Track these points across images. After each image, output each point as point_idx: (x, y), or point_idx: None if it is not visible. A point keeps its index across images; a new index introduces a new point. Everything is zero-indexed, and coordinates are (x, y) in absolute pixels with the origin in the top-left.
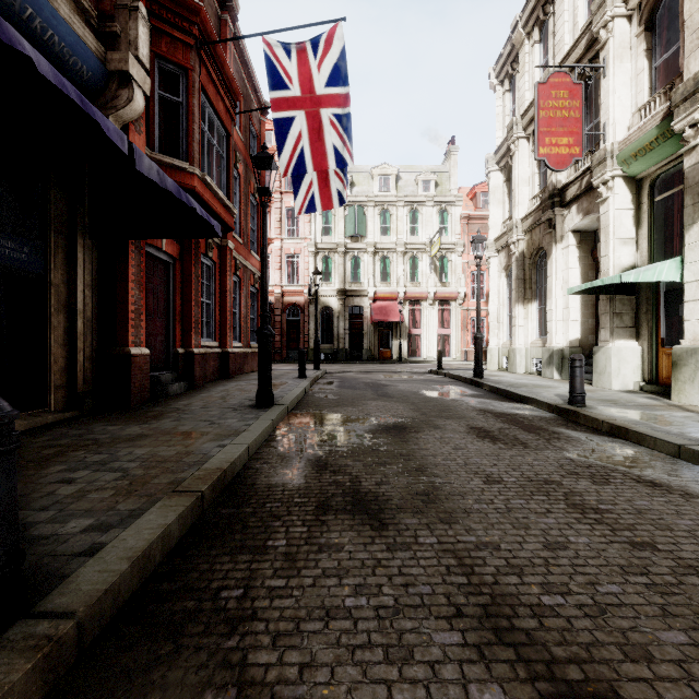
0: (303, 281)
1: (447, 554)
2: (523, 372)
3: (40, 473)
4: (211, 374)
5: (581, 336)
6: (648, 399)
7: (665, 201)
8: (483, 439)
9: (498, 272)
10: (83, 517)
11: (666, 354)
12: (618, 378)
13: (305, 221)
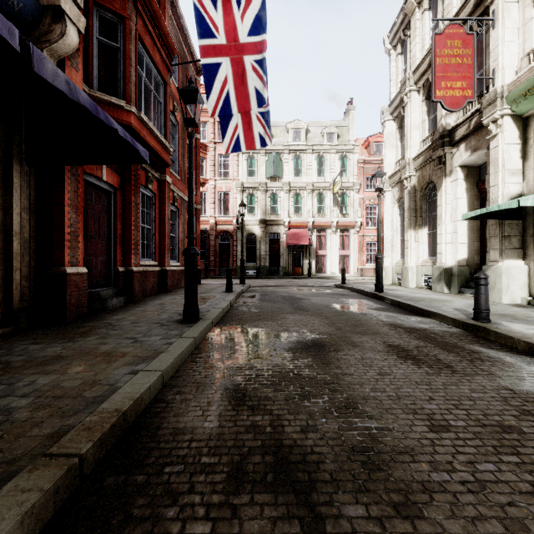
0: (232, 213)
1: None
2: (415, 287)
3: None
4: (151, 288)
5: (468, 257)
6: None
7: None
8: (405, 361)
9: (392, 204)
10: None
11: None
12: (507, 293)
13: (233, 165)
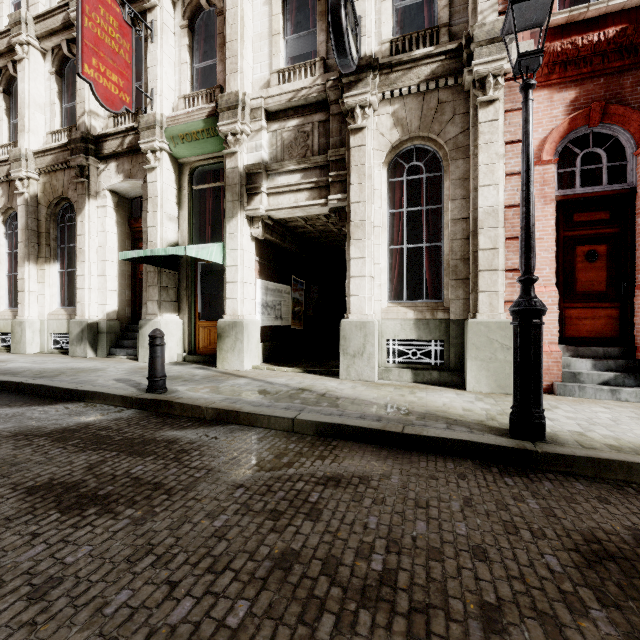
0: None
1: None
2: (38, 352)
3: None
4: None
5: (119, 308)
6: (201, 369)
7: (200, 193)
8: (82, 514)
9: None
10: None
11: (203, 327)
12: (167, 351)
13: None
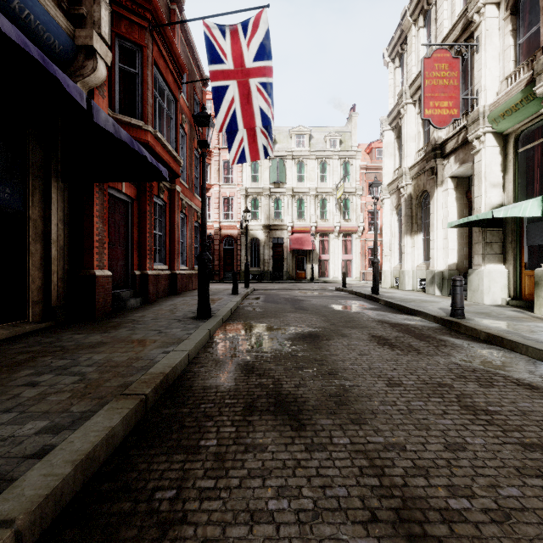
0: (236, 218)
1: (359, 455)
2: (411, 290)
3: (11, 377)
4: (162, 291)
5: (458, 261)
6: (514, 312)
7: (527, 152)
8: (383, 346)
9: (390, 210)
10: (40, 418)
11: (528, 275)
12: (489, 295)
13: (238, 171)
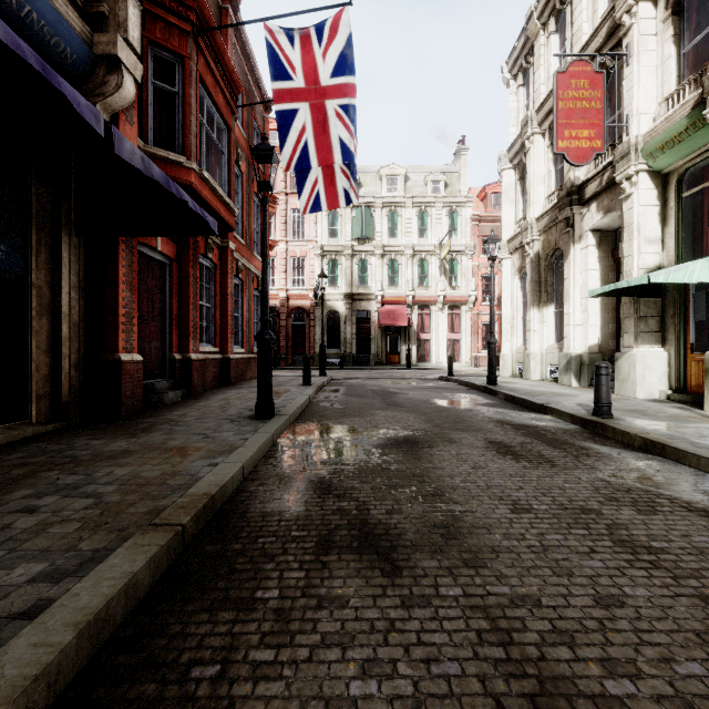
0: (308, 284)
1: (476, 612)
2: (538, 379)
3: (2, 499)
4: (211, 381)
5: (601, 342)
6: (678, 409)
7: (694, 197)
8: (504, 456)
9: (511, 274)
10: (36, 560)
11: (696, 360)
12: (643, 386)
13: (311, 223)
